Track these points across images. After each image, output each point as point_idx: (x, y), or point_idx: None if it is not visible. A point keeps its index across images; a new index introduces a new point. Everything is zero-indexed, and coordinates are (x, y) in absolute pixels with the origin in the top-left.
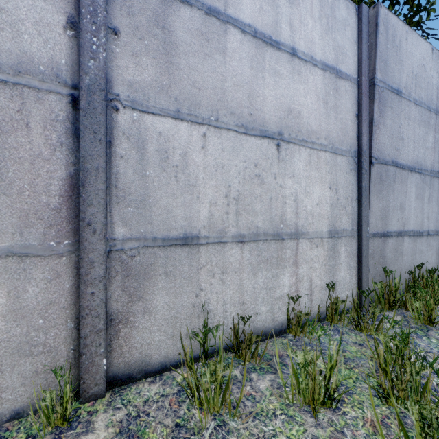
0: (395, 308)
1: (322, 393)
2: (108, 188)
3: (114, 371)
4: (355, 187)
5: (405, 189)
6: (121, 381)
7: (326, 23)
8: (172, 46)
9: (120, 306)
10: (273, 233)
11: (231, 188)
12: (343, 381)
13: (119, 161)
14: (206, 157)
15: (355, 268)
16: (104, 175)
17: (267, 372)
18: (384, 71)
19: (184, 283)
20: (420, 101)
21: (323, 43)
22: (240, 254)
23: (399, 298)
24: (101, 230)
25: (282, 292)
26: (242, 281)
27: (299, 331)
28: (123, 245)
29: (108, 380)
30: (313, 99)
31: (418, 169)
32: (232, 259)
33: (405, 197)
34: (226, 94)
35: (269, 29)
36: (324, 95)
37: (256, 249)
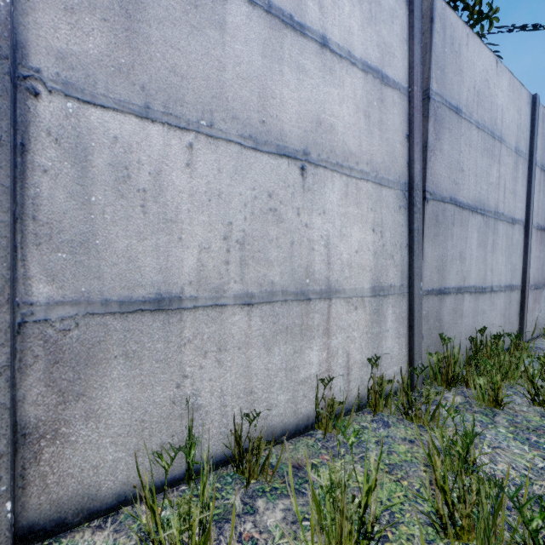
0: (454, 385)
1: (357, 526)
2: (19, 220)
3: (31, 517)
4: (405, 230)
5: (465, 234)
6: (45, 532)
7: (368, 10)
8: (137, 6)
9: (42, 412)
10: (295, 291)
11: (233, 226)
12: (386, 503)
13: (41, 178)
14: (194, 179)
15: (405, 336)
16: (8, 199)
17: (280, 496)
18: (441, 82)
19: (156, 368)
20: (483, 124)
21: (364, 36)
22: (247, 321)
23: (459, 372)
24: (1, 290)
25: (309, 373)
26: (250, 361)
27: (331, 426)
28: (48, 312)
29: (18, 534)
30: (351, 110)
31: (480, 210)
32: (235, 330)
33: (465, 244)
34: (224, 89)
35: (290, 5)
36: (366, 106)
37: (270, 314)
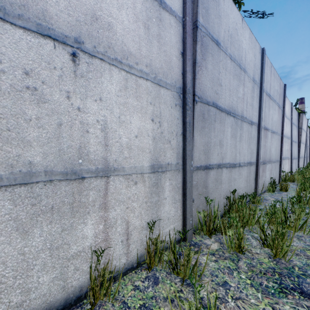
0: (214, 233)
1: None
2: None
3: None
4: (180, 122)
5: (223, 128)
6: None
7: None
8: None
9: None
10: (64, 171)
11: None
12: None
13: None
14: None
15: (180, 201)
16: None
17: None
18: (206, 18)
19: None
20: (234, 57)
21: None
22: None
23: (218, 223)
24: None
25: (82, 246)
26: None
27: (102, 294)
28: None
29: None
30: (131, 18)
31: (232, 113)
32: None
33: (223, 135)
34: None
35: None
36: (145, 19)
37: (27, 195)
